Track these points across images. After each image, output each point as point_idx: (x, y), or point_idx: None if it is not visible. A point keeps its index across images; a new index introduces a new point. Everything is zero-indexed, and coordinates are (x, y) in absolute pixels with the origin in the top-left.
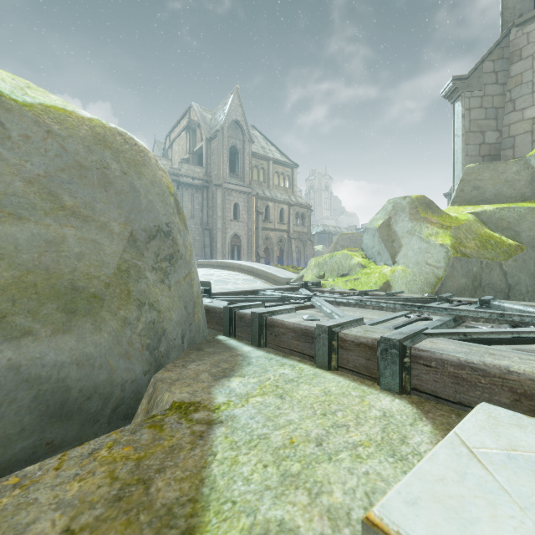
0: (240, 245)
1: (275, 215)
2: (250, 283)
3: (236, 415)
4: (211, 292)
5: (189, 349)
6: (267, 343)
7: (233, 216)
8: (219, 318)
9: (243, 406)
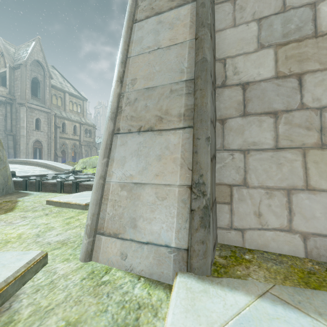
0: (41, 148)
1: (70, 129)
2: (44, 172)
3: (25, 200)
4: (16, 176)
5: (6, 194)
6: (42, 190)
7: (35, 126)
8: (21, 185)
9: (28, 199)
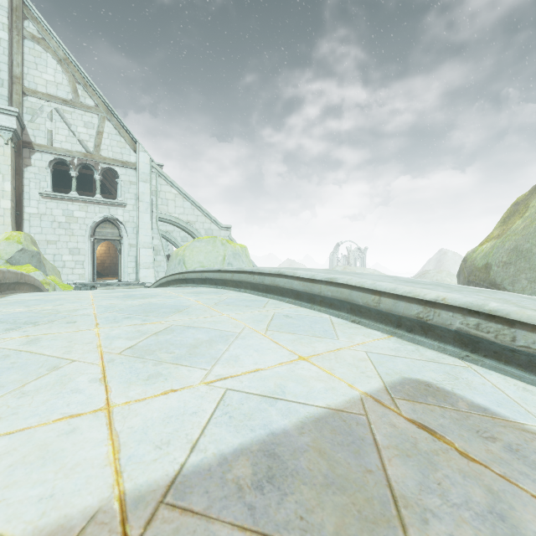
0: None
1: None
2: None
3: None
4: None
5: None
6: None
7: None
8: None
9: None
